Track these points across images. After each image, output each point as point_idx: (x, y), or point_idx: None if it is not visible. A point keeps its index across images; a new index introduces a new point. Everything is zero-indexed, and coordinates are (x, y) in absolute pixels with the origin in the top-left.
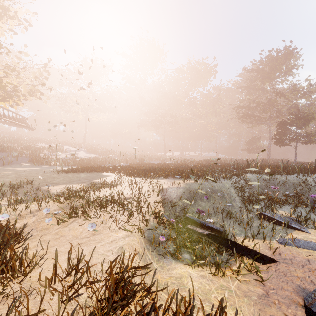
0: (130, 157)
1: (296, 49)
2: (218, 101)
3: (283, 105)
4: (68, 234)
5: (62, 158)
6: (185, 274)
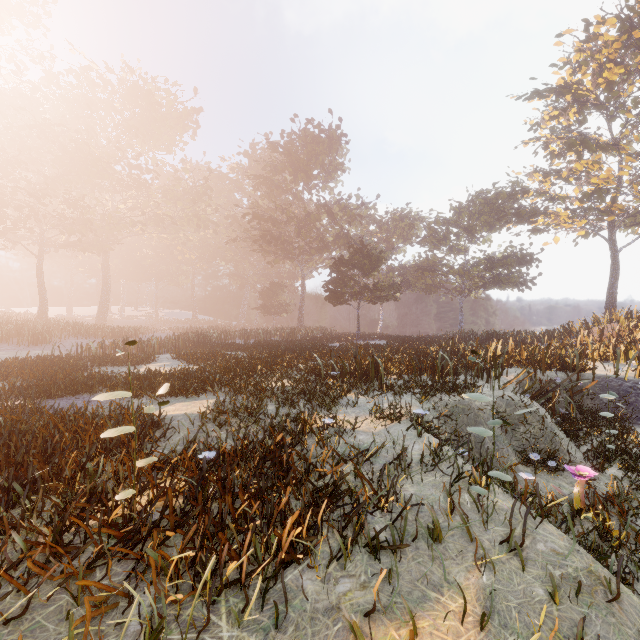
0: None
1: (345, 135)
2: (205, 194)
3: (327, 231)
4: None
5: None
6: None
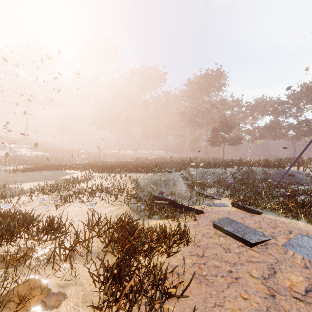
0: (84, 155)
1: (224, 71)
2: (167, 105)
3: (216, 114)
4: (70, 214)
5: (4, 157)
6: (158, 223)
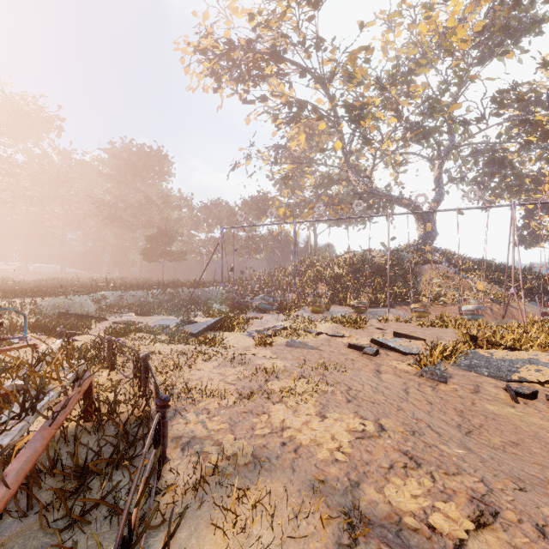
0: None
1: (168, 156)
2: (67, 182)
3: (156, 215)
4: None
5: None
6: None
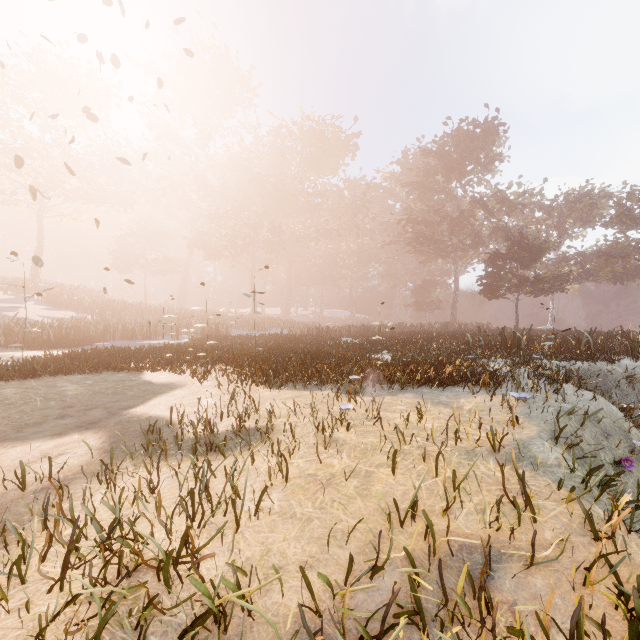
0: (177, 319)
1: (503, 124)
2: (363, 207)
3: (482, 225)
4: None
5: None
6: None
